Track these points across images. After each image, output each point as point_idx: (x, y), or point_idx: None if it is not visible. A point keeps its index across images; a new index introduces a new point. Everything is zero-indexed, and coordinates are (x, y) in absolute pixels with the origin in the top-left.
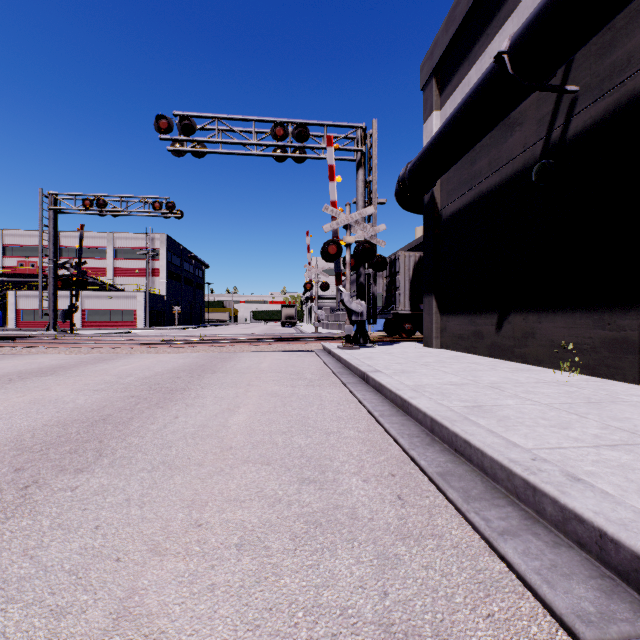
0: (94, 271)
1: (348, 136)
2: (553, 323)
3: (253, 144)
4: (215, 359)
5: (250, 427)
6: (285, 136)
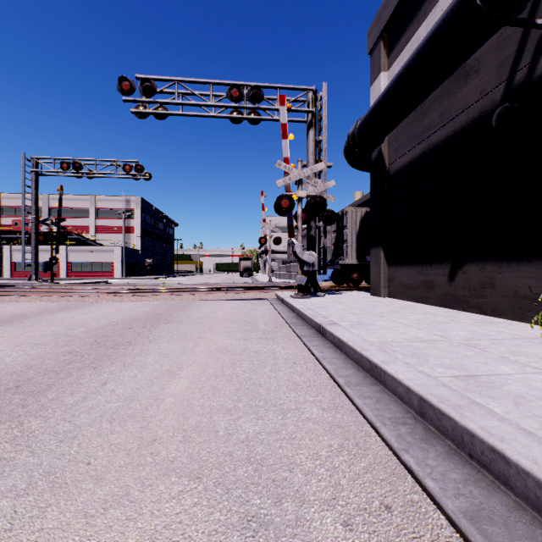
0: (78, 229)
1: (299, 99)
2: (517, 273)
3: (211, 105)
4: (173, 307)
5: (188, 400)
6: (240, 97)
